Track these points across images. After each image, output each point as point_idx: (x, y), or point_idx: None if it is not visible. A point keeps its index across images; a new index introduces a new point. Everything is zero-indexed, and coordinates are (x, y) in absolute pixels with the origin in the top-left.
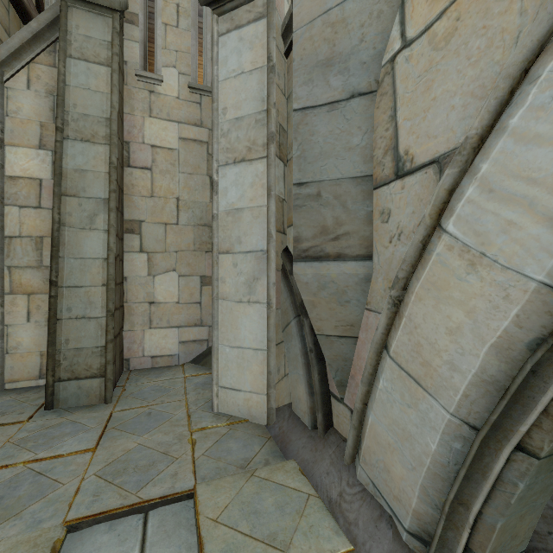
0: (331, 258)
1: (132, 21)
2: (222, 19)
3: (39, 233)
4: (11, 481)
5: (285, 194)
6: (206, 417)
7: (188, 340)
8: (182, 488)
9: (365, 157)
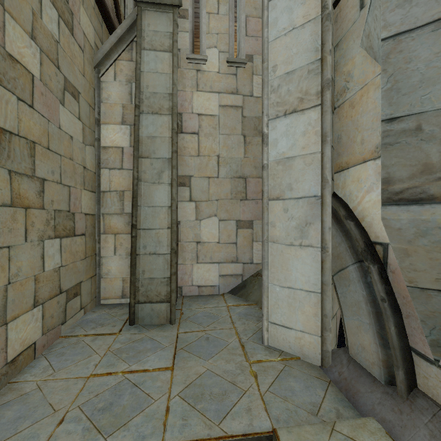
0: (437, 201)
1: (184, 16)
2: None
3: (121, 188)
4: (116, 389)
5: (332, 141)
6: (259, 349)
7: (226, 274)
8: (261, 428)
9: None
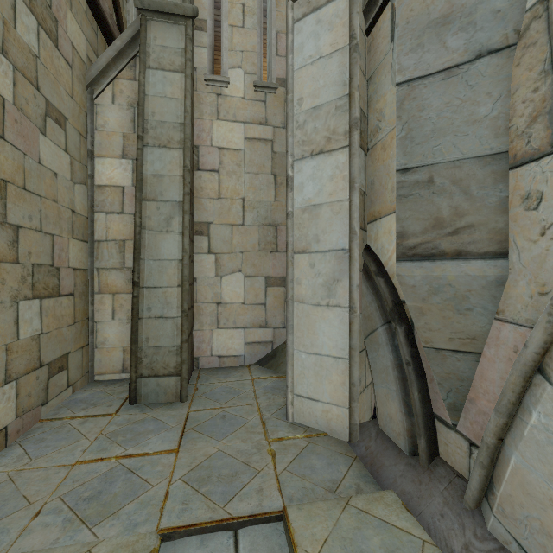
0: (447, 257)
1: (201, 27)
2: (297, 4)
3: (122, 237)
4: (107, 476)
5: (366, 187)
6: (282, 426)
7: (253, 342)
8: (270, 508)
9: (498, 130)
